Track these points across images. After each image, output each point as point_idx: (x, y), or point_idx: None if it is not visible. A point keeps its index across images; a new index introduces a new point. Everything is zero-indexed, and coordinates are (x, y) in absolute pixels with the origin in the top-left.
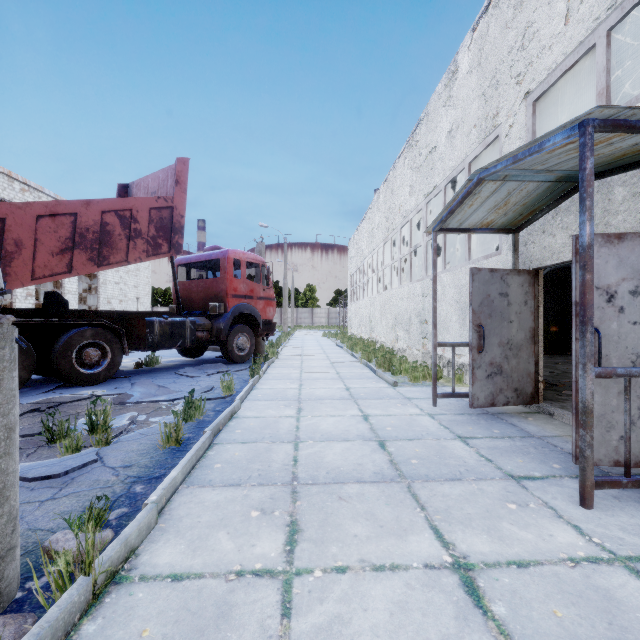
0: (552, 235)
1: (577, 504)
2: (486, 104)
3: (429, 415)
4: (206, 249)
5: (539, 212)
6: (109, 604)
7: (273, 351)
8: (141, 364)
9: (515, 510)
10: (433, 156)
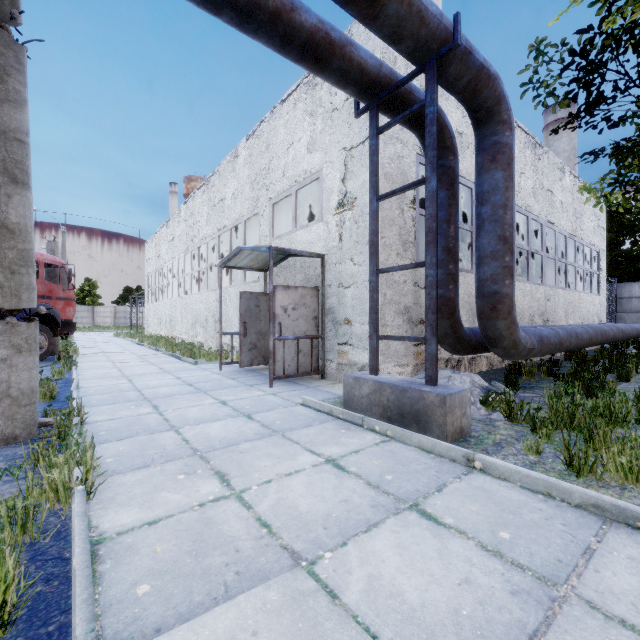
0: (279, 277)
1: (268, 387)
2: (253, 190)
3: (217, 374)
4: None
5: (274, 264)
6: (88, 426)
7: (75, 349)
8: None
9: (246, 391)
10: (224, 204)
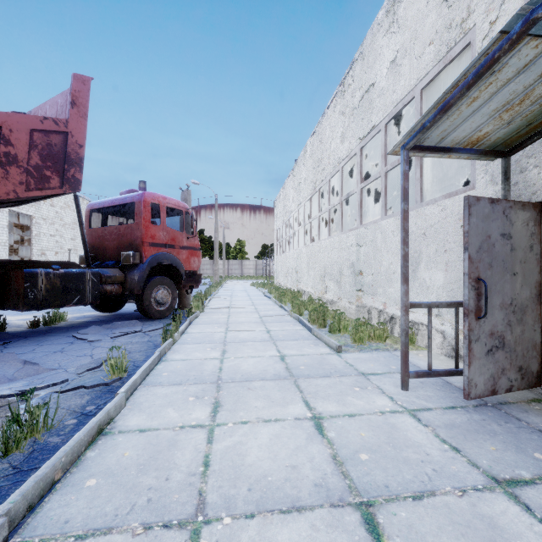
0: None
1: None
2: (449, 10)
3: (409, 413)
4: (122, 193)
5: None
6: None
7: (198, 304)
8: (37, 323)
9: None
10: (370, 94)
